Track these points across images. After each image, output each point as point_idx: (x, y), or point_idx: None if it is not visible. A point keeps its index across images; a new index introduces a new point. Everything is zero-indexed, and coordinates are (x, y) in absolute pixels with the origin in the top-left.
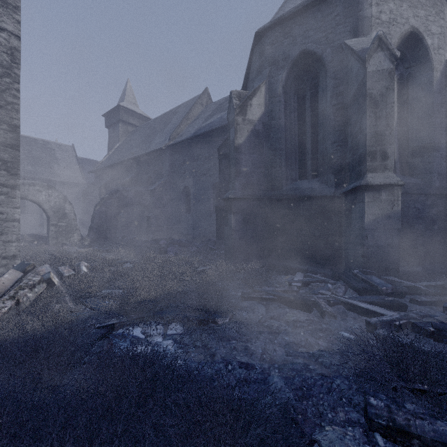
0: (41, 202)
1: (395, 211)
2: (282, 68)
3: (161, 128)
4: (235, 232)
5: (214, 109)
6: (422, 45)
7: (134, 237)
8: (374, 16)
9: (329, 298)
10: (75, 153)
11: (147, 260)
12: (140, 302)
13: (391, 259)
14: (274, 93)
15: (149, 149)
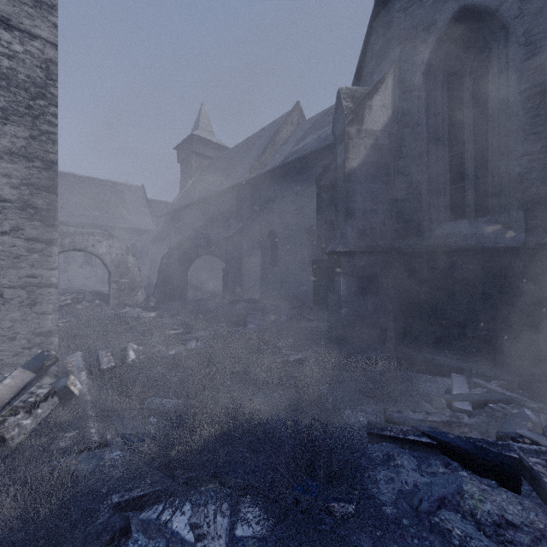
0: (101, 254)
1: None
2: (423, 43)
3: (241, 158)
4: (345, 304)
5: (309, 128)
6: None
7: (208, 296)
8: None
9: None
10: (144, 194)
11: (218, 339)
12: (192, 452)
13: None
14: (408, 85)
15: (226, 185)
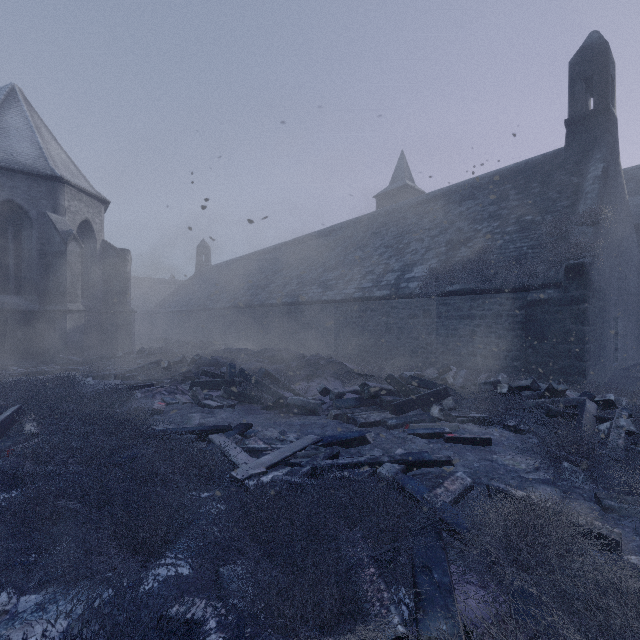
0: None
1: (82, 324)
2: None
3: None
4: None
5: None
6: (91, 228)
7: None
8: (67, 207)
9: (52, 369)
10: None
11: None
12: None
13: (80, 347)
14: None
15: None
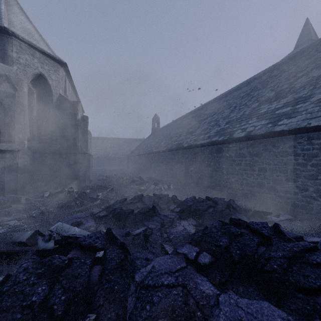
0: None
1: (15, 163)
2: None
3: None
4: None
5: None
6: (47, 82)
7: None
8: (15, 58)
9: None
10: None
11: None
12: None
13: (13, 186)
14: None
15: None
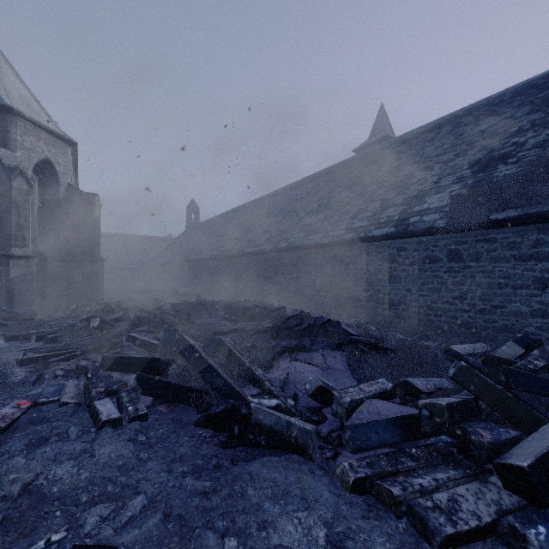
0: None
1: (31, 271)
2: None
3: None
4: None
5: None
6: (54, 169)
7: None
8: (20, 142)
9: None
10: None
11: None
12: None
13: (28, 298)
14: None
15: None
